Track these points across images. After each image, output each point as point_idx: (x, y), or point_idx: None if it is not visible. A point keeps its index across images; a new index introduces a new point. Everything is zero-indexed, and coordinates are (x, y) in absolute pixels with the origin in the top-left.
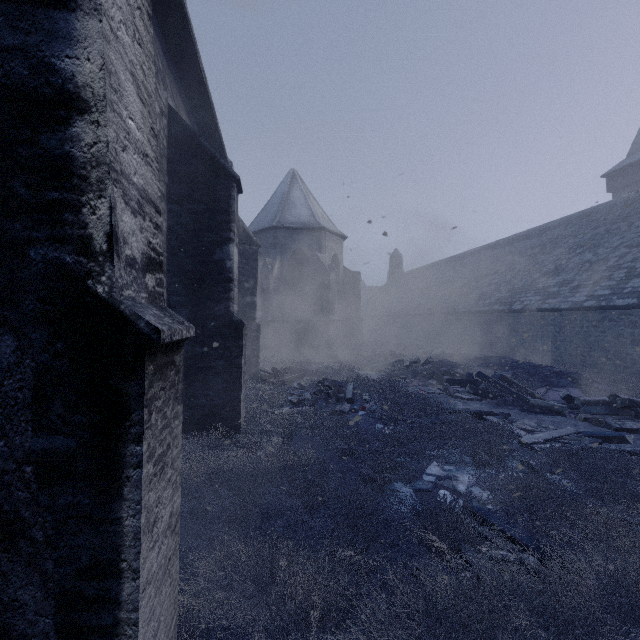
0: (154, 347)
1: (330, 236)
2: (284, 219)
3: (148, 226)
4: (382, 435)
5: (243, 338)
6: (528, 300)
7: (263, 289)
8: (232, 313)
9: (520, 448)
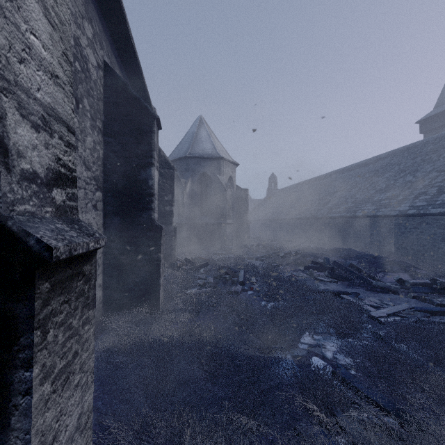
0: (48, 264)
1: (227, 163)
2: (194, 151)
3: (57, 143)
4: (266, 311)
5: (162, 238)
6: (367, 209)
7: (179, 201)
8: (153, 219)
9: (369, 321)
